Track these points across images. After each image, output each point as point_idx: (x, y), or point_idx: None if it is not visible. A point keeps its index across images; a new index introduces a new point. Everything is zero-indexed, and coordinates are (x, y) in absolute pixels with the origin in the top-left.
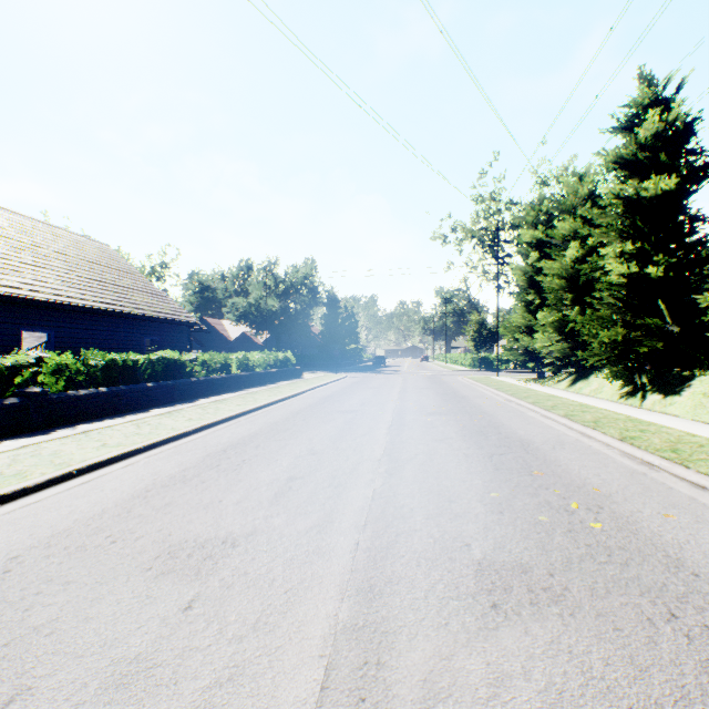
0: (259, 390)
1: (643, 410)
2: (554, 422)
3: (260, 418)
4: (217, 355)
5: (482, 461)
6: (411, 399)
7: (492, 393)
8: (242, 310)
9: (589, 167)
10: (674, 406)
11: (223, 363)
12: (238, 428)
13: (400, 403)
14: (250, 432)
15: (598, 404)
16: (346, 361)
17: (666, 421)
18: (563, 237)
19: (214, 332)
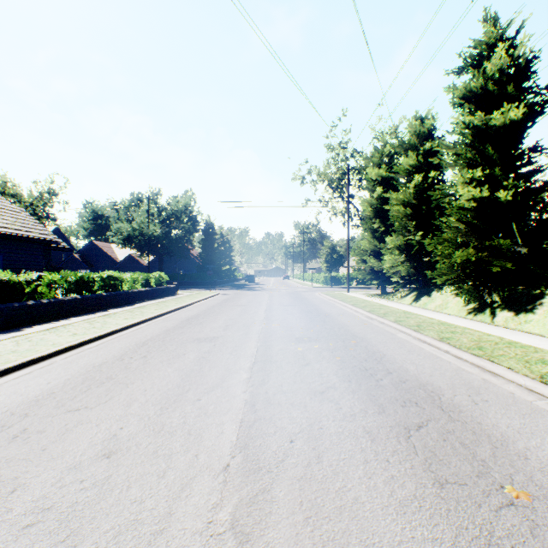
0: (120, 311)
1: (502, 328)
2: (434, 348)
3: (88, 355)
4: (73, 274)
5: (402, 454)
6: (277, 318)
7: (351, 310)
8: (125, 234)
9: (428, 113)
10: (531, 323)
11: (79, 283)
12: (35, 379)
13: (266, 325)
14: (44, 389)
15: (456, 322)
16: (221, 280)
17: (544, 344)
18: (407, 172)
19: (102, 254)
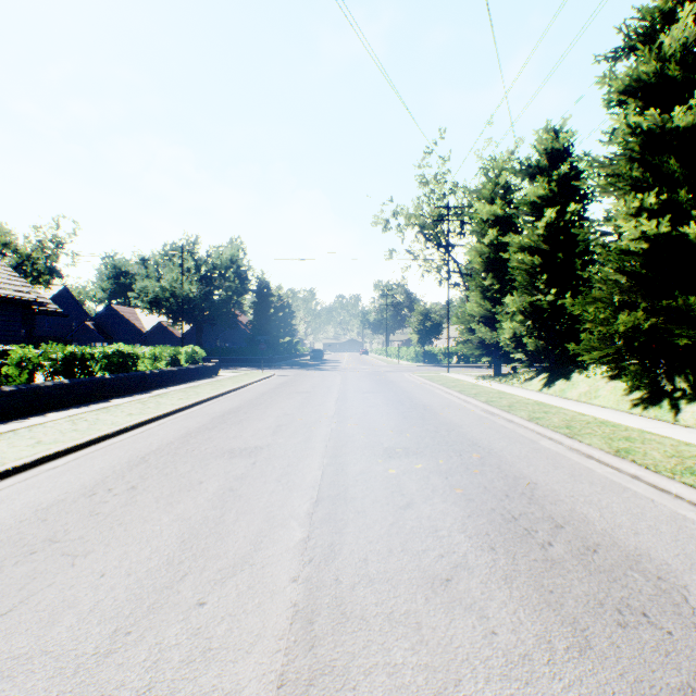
0: (128, 402)
1: None
2: (610, 469)
3: (39, 484)
4: (59, 348)
5: None
6: (354, 414)
7: (459, 399)
8: (152, 295)
9: (564, 124)
10: None
11: (69, 362)
12: None
13: (338, 425)
14: None
15: (622, 420)
16: (279, 355)
17: None
18: (533, 207)
19: (124, 322)
